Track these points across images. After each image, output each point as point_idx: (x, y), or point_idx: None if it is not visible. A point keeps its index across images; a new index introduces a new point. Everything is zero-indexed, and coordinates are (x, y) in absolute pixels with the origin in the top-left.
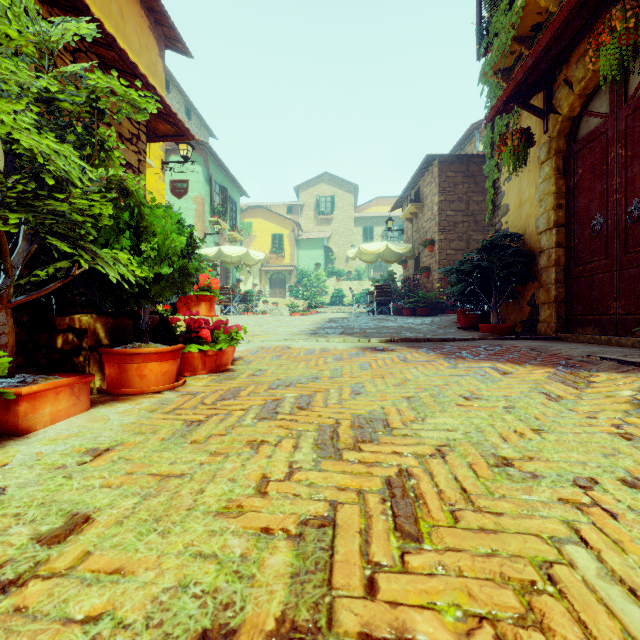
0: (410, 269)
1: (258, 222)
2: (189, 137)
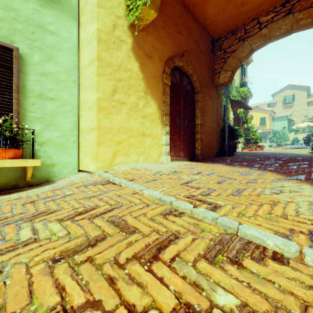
0: None
1: (253, 113)
2: None
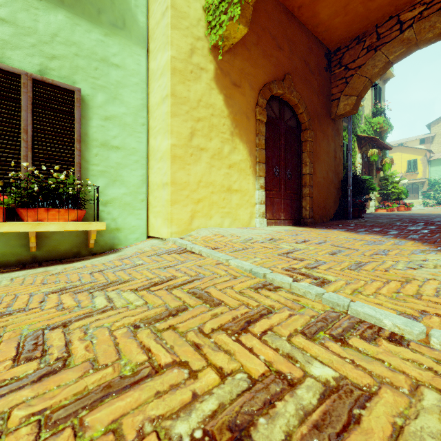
0: None
1: (396, 155)
2: None
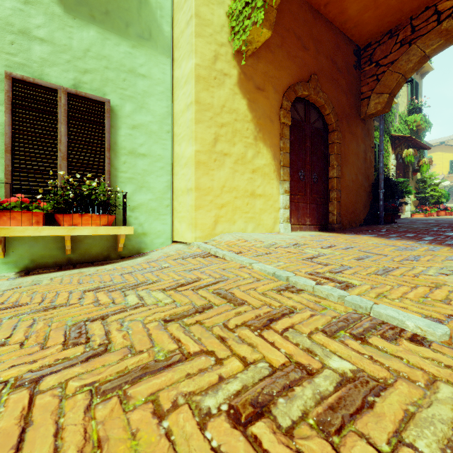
0: None
1: (437, 155)
2: None
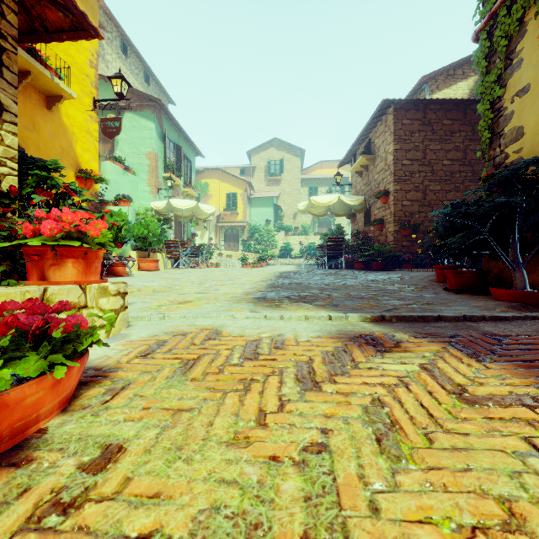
0: (359, 222)
1: (214, 182)
2: (90, 31)
